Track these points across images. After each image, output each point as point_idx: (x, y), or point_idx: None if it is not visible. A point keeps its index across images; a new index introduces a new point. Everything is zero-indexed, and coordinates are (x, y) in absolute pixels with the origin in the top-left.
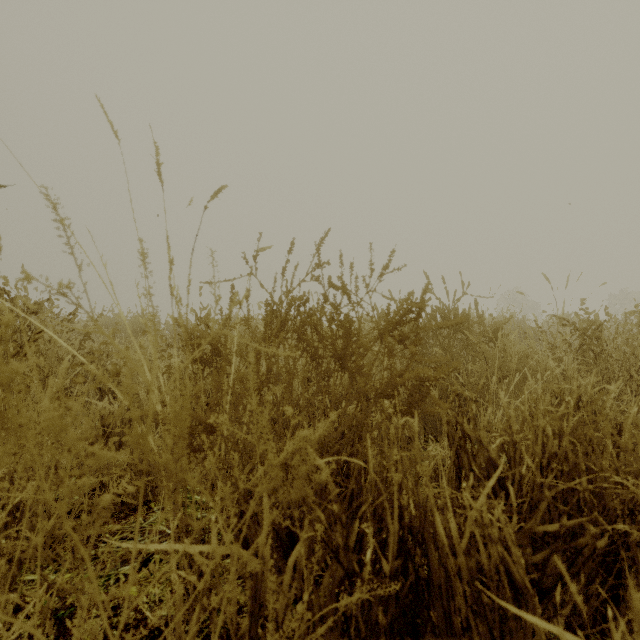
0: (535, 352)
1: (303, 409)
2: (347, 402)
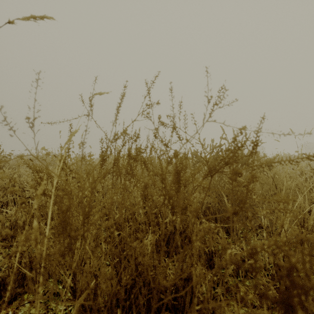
0: (294, 177)
1: (134, 241)
2: (176, 237)
